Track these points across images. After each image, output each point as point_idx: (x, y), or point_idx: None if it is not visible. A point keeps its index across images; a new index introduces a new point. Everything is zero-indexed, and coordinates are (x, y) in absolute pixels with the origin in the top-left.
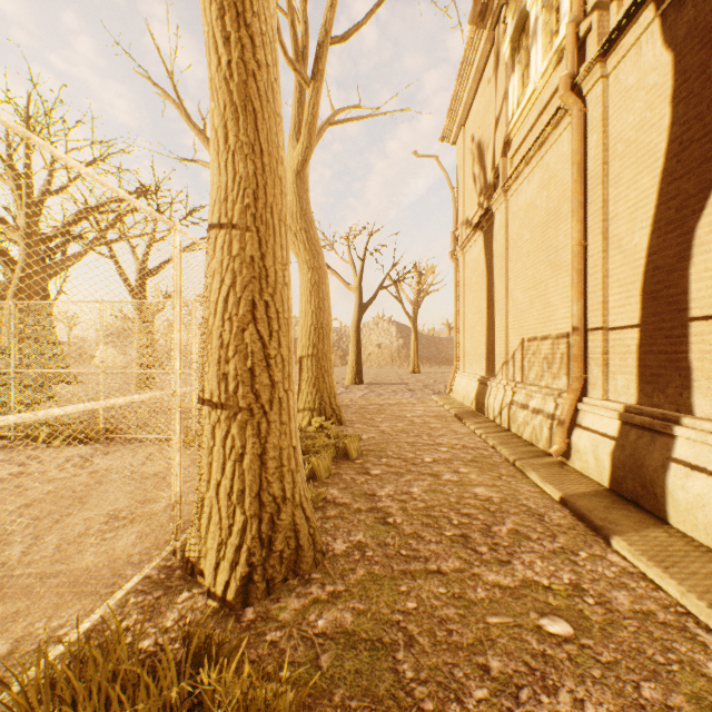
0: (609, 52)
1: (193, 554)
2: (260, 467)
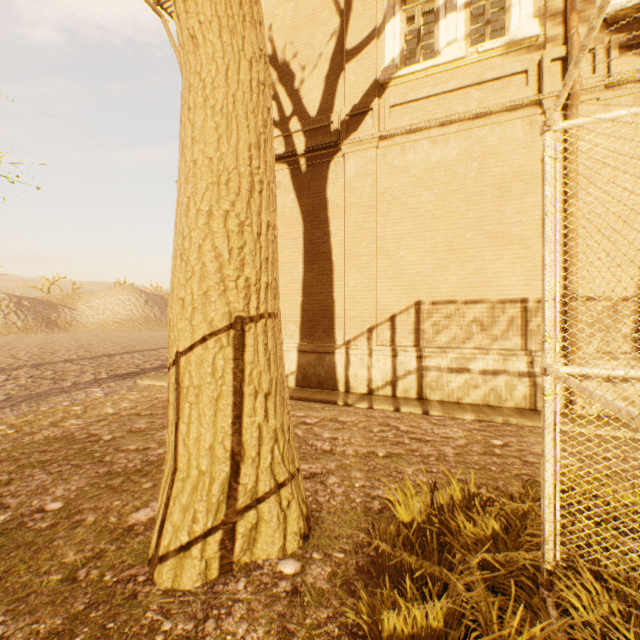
0: (613, 85)
1: None
2: None
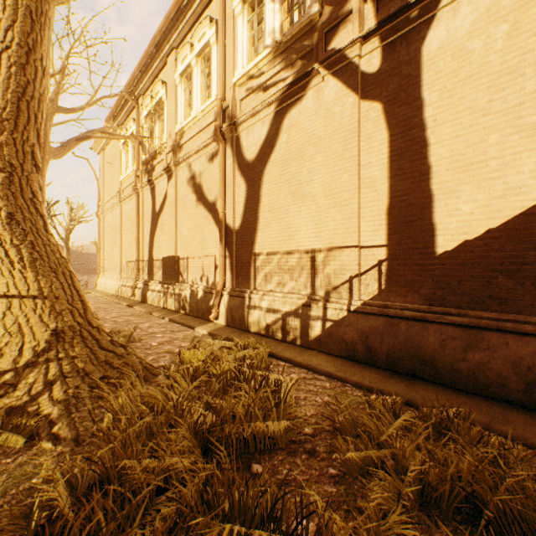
0: (143, 187)
1: None
2: None
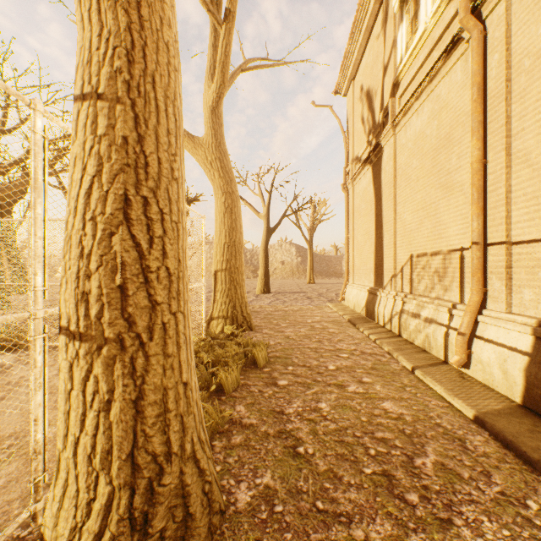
0: None
1: (46, 531)
2: (135, 417)
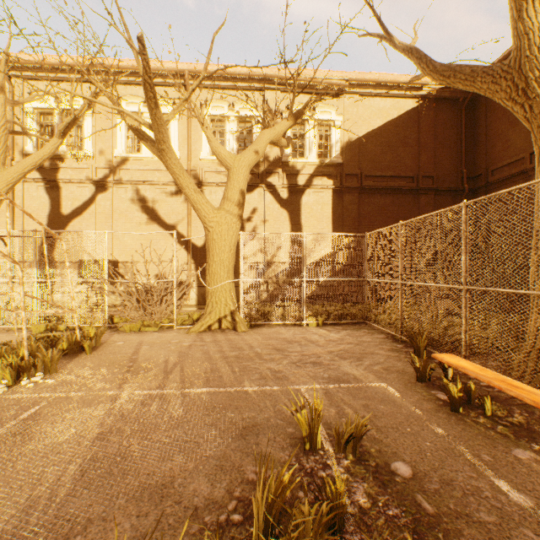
0: (28, 181)
1: None
2: None
